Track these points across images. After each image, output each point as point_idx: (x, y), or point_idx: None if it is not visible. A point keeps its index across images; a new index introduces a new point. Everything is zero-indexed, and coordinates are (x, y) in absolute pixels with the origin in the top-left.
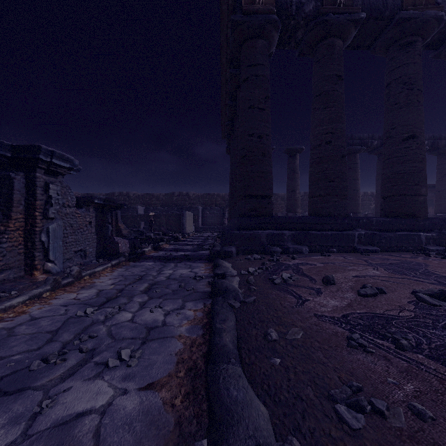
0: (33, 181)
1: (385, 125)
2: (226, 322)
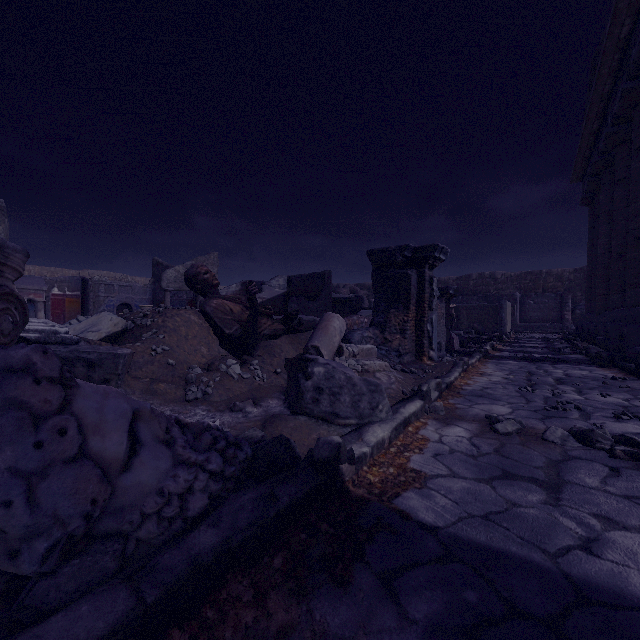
0: (422, 276)
1: None
2: None
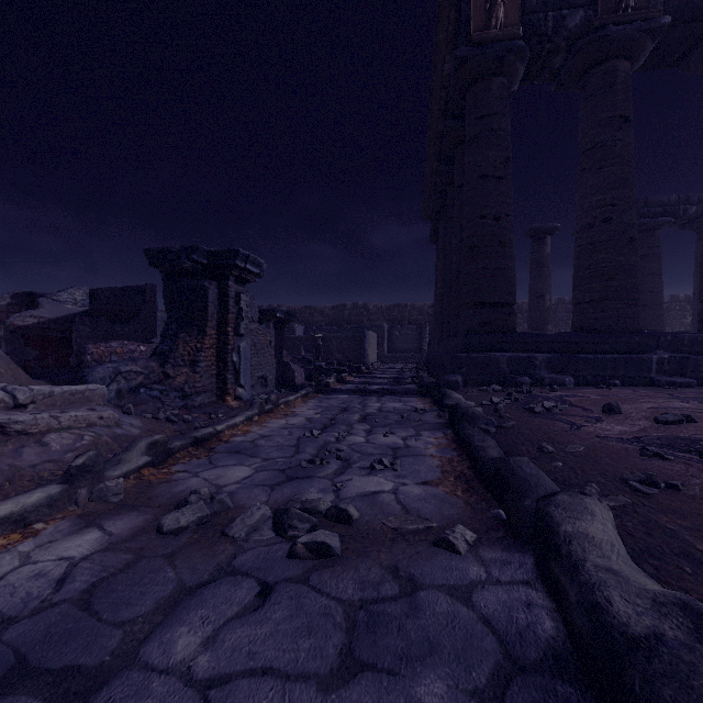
0: (226, 291)
1: None
2: (485, 442)
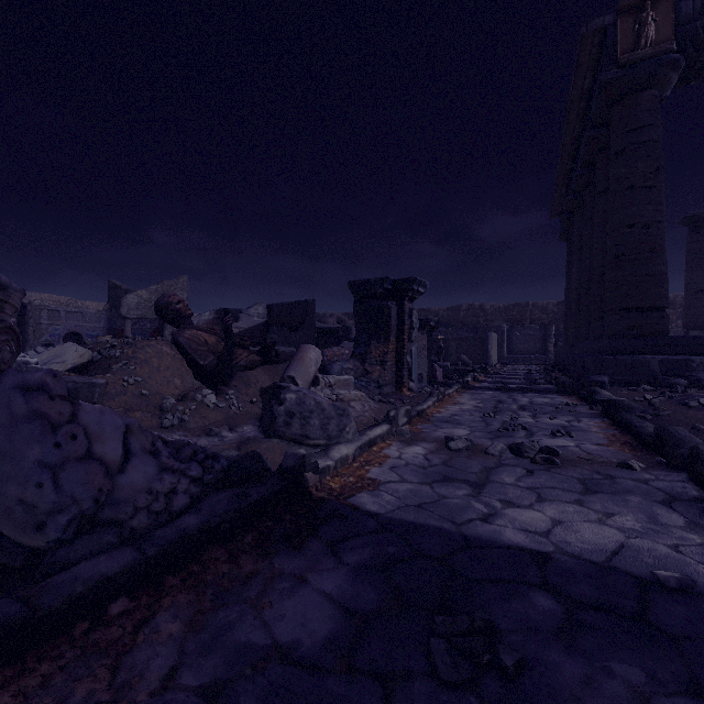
0: (402, 308)
1: None
2: (643, 423)
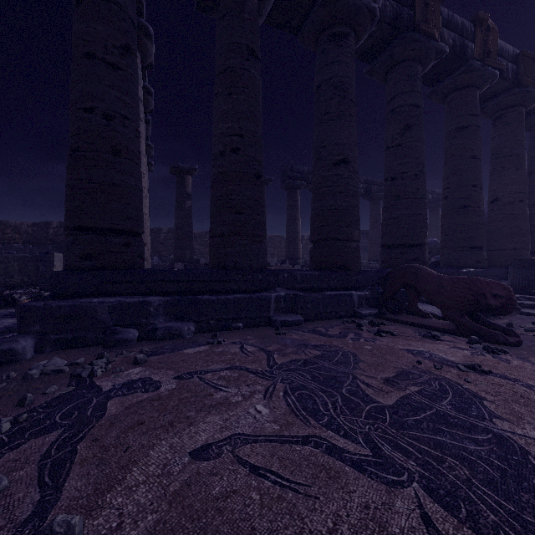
0: None
1: (315, 142)
2: None
